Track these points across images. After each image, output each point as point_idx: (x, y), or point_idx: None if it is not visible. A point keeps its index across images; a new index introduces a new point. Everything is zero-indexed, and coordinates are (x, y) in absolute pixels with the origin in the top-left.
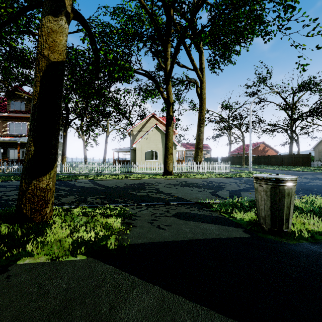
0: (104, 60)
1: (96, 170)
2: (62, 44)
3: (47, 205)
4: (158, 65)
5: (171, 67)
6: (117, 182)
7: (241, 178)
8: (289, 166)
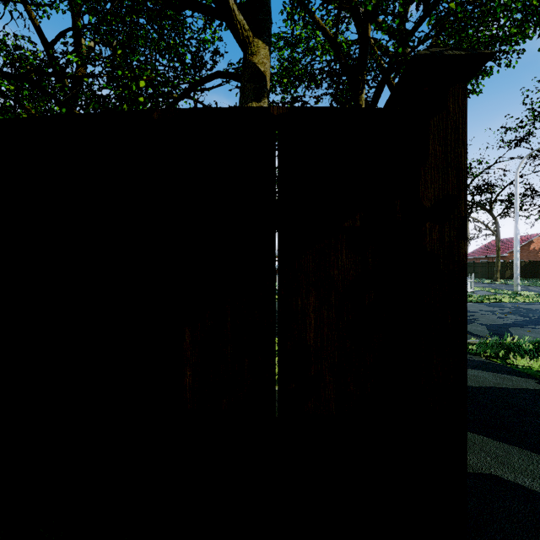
0: None
1: None
2: None
3: None
4: None
5: None
6: None
7: (500, 304)
8: None
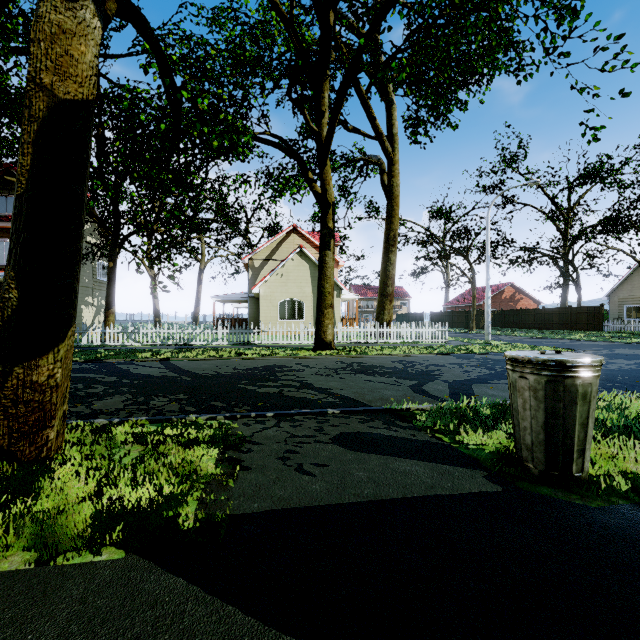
0: (191, 111)
1: (177, 339)
2: (86, 62)
3: (50, 421)
4: (305, 127)
5: (331, 130)
6: (218, 364)
7: (470, 355)
8: (562, 330)
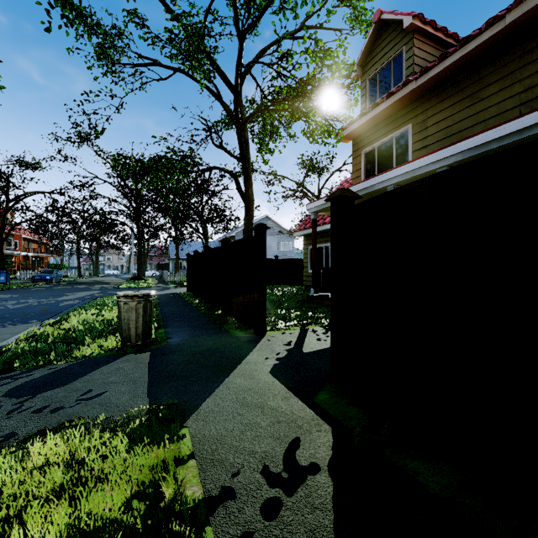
0: None
1: None
2: None
3: None
4: None
5: None
6: None
7: None
8: None
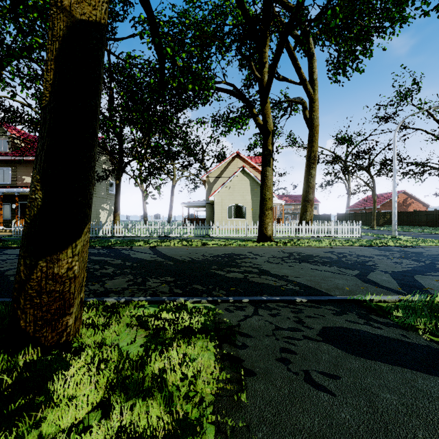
0: (171, 68)
1: (160, 232)
2: None
3: (69, 309)
4: (248, 78)
5: (271, 76)
6: (191, 252)
7: (388, 248)
8: None
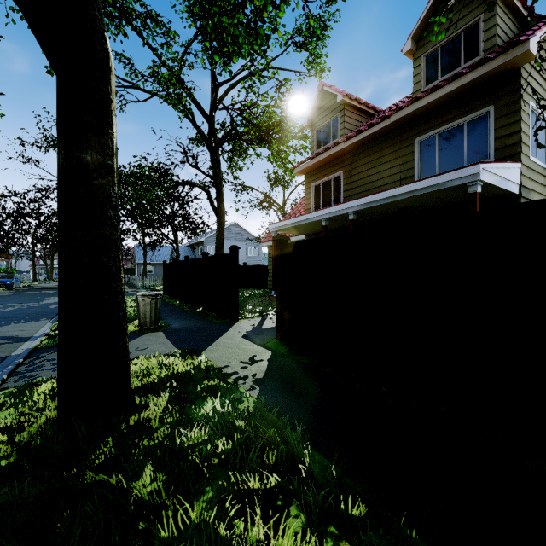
0: None
1: None
2: None
3: None
4: None
5: None
6: None
7: None
8: None
